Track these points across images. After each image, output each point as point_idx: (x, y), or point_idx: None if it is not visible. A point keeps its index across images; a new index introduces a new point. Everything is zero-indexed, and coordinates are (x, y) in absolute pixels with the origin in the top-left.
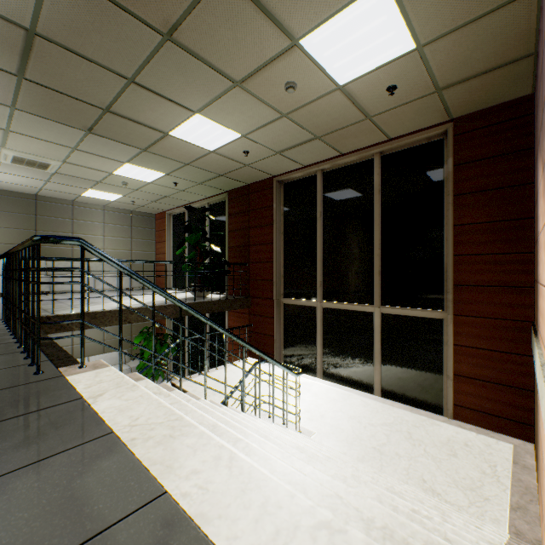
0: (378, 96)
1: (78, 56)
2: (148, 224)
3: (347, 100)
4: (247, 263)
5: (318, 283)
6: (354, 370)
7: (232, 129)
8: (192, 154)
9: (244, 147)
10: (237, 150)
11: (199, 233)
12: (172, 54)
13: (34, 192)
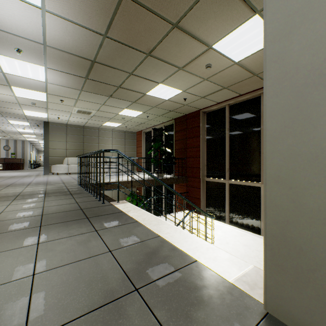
0: (260, 64)
1: (110, 67)
2: (133, 137)
3: (241, 68)
4: (185, 158)
5: (226, 169)
6: (248, 220)
7: (177, 89)
8: (157, 102)
9: (184, 96)
10: (180, 98)
11: (160, 142)
12: (150, 60)
13: (83, 125)
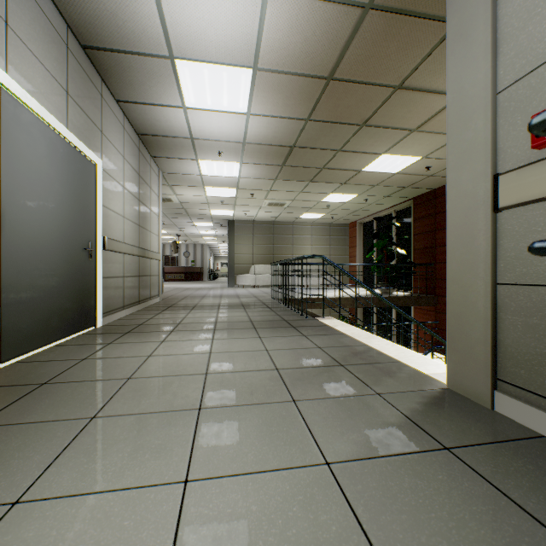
0: None
1: (312, 149)
2: (342, 233)
3: None
4: (432, 264)
5: None
6: None
7: (412, 156)
8: (379, 178)
9: (425, 164)
10: (418, 167)
11: (385, 239)
12: (365, 131)
13: (272, 220)
